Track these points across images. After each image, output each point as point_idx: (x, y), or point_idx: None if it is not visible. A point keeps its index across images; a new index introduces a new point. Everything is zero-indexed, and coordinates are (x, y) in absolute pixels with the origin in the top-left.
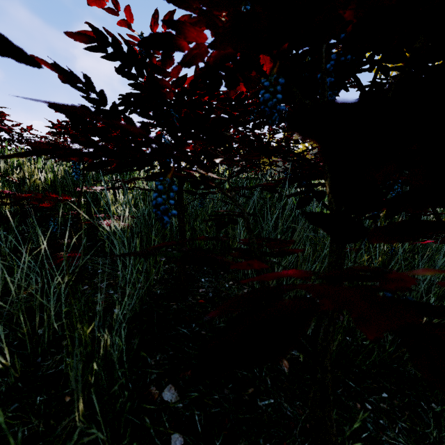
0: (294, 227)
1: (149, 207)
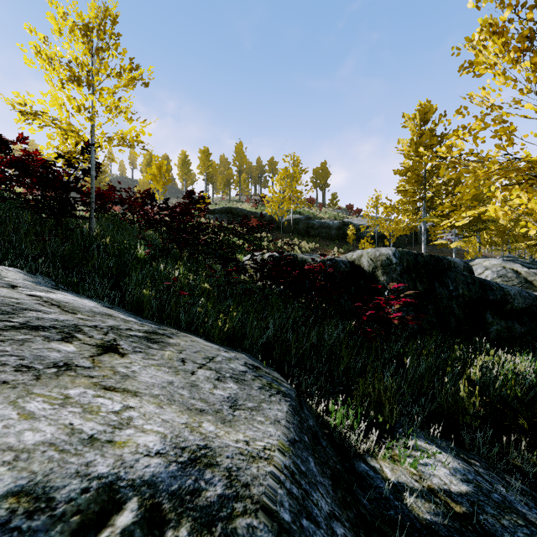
0: (19, 213)
1: None
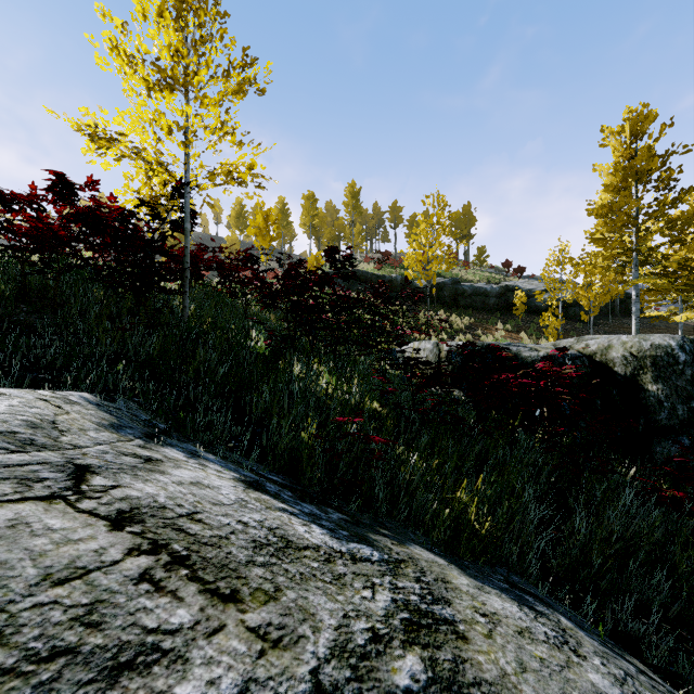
0: (88, 287)
1: (5, 270)
